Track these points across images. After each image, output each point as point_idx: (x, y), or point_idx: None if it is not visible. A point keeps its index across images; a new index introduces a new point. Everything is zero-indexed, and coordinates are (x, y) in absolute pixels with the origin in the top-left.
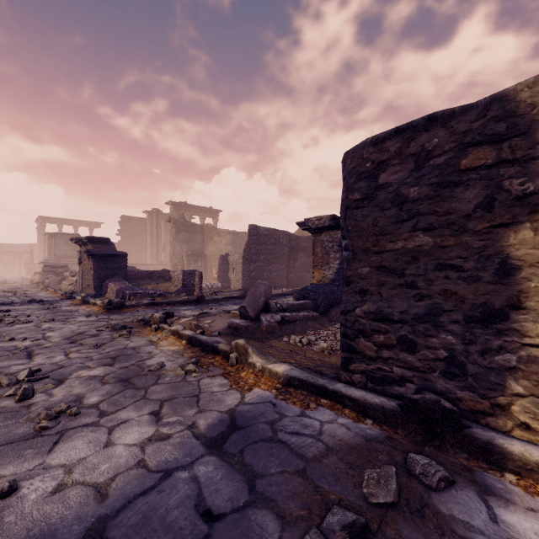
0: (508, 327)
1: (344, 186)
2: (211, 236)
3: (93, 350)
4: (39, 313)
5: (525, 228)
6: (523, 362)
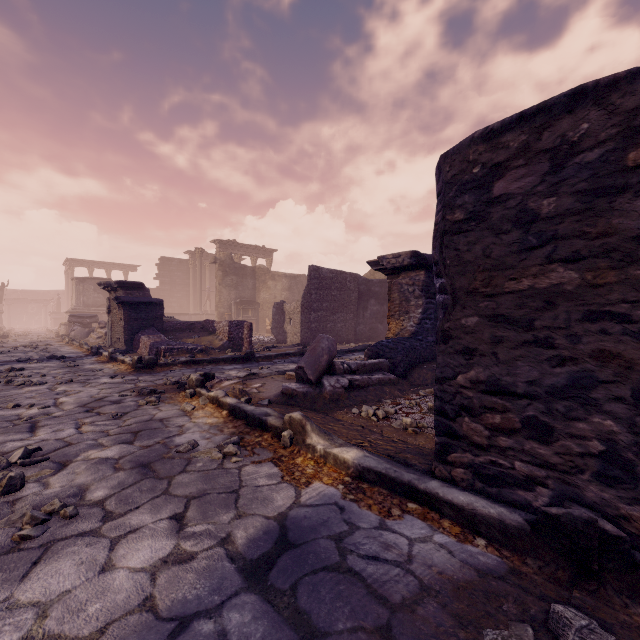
0: None
1: (438, 203)
2: (264, 280)
3: (112, 422)
4: (57, 373)
5: None
6: None
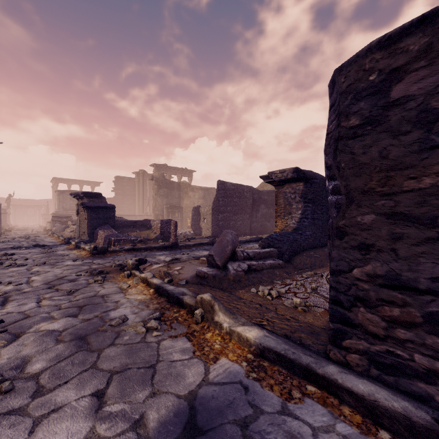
0: None
1: (332, 114)
2: (186, 191)
3: (65, 297)
4: (36, 257)
5: None
6: None
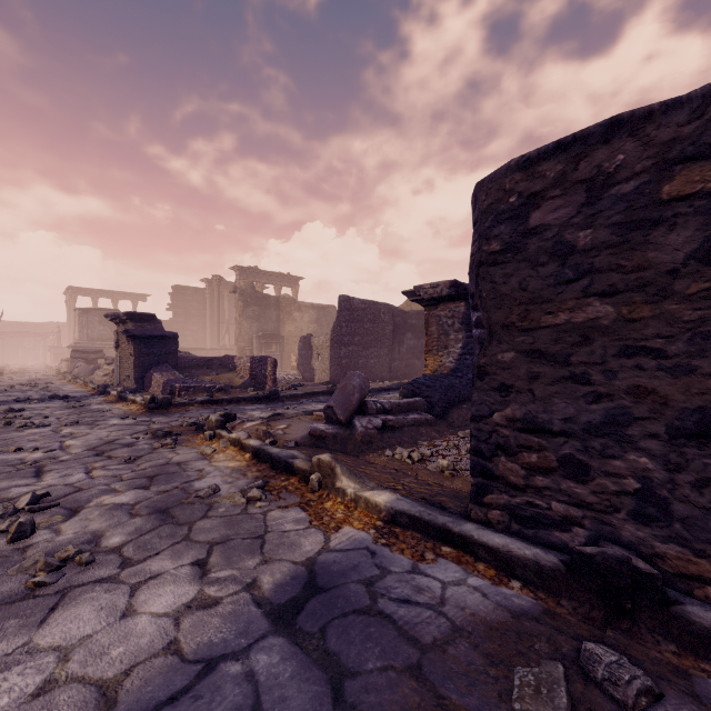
0: None
1: (474, 233)
2: (290, 311)
3: (125, 466)
4: (60, 414)
5: None
6: None
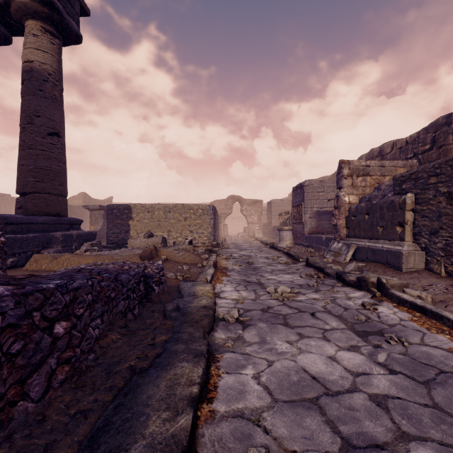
0: (129, 232)
1: (107, 210)
2: None
3: None
4: None
5: (131, 221)
6: (130, 236)
